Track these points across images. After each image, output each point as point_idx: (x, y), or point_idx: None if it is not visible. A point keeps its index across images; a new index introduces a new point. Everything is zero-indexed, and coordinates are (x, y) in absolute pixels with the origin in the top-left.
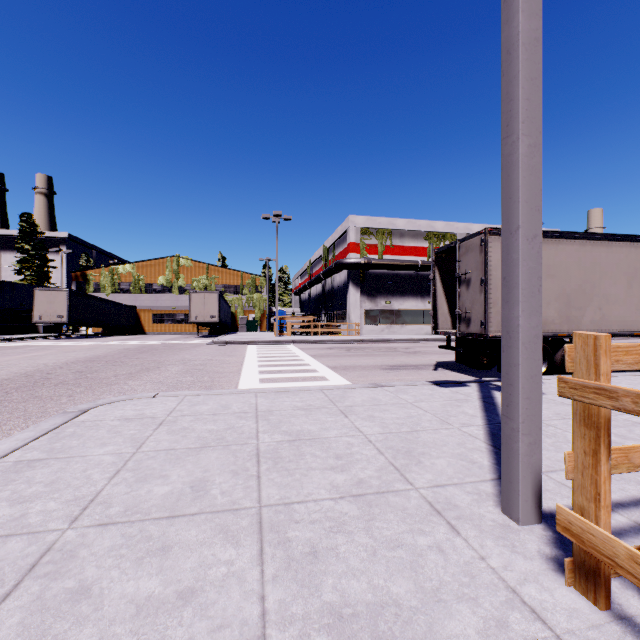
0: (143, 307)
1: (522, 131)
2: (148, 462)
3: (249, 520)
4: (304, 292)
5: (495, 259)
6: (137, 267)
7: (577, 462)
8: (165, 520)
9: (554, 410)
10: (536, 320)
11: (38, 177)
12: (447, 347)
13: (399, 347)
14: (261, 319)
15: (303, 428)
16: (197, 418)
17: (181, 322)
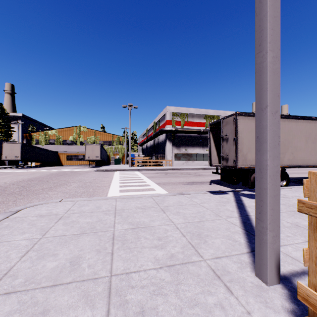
0: (61, 152)
1: (269, 48)
2: (47, 244)
3: (103, 287)
4: (144, 144)
5: (241, 128)
6: (58, 131)
7: (312, 255)
8: (49, 288)
9: None
10: (277, 162)
11: (6, 84)
12: (216, 173)
13: (191, 172)
14: (122, 158)
15: (140, 220)
16: (81, 214)
17: (81, 159)
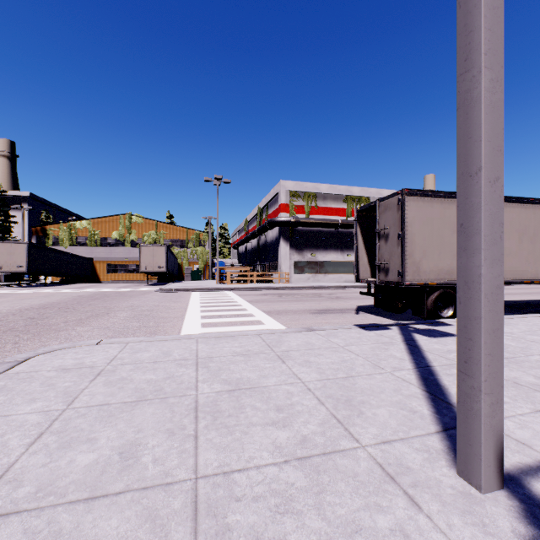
0: (98, 258)
1: (484, 63)
2: (77, 421)
3: (182, 499)
4: (241, 246)
5: (410, 216)
6: (93, 223)
7: None
8: (82, 504)
9: None
10: (498, 269)
11: (1, 141)
12: (367, 293)
13: (323, 293)
14: (204, 269)
15: (242, 376)
16: (137, 367)
17: (133, 272)
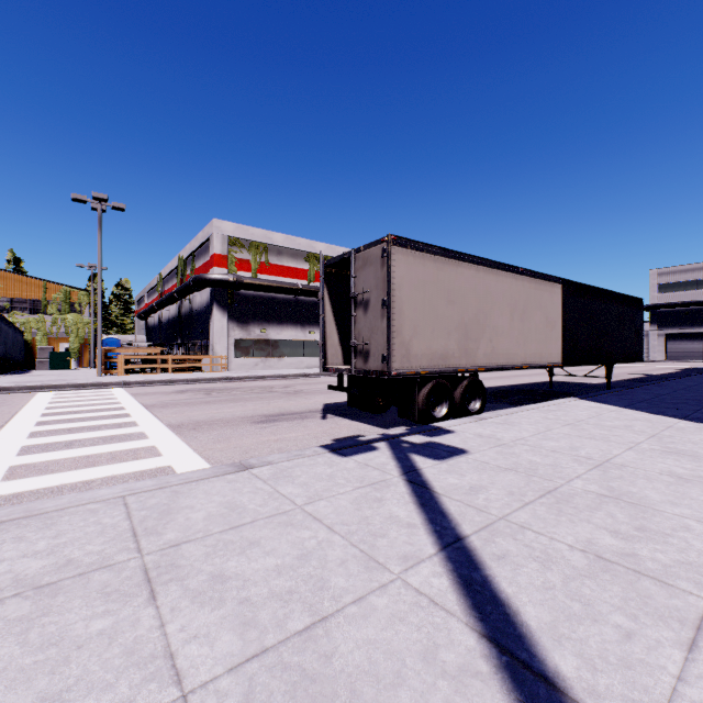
0: None
1: None
2: None
3: None
4: (153, 315)
5: (399, 276)
6: None
7: None
8: None
9: (502, 485)
10: None
11: None
12: (339, 388)
13: (277, 386)
14: (81, 350)
15: None
16: None
17: None
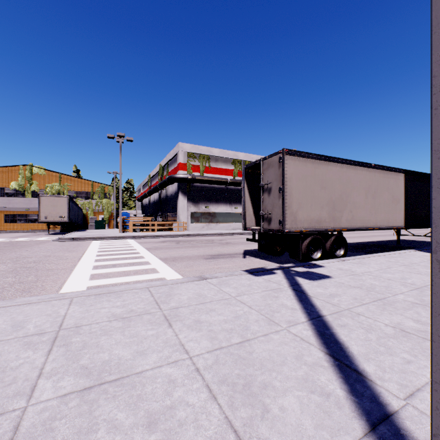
0: None
1: None
2: None
3: None
4: (145, 199)
5: (289, 173)
6: None
7: None
8: None
9: (350, 294)
10: None
11: None
12: (253, 240)
13: (215, 239)
14: (109, 219)
15: (112, 356)
16: None
17: (34, 221)
